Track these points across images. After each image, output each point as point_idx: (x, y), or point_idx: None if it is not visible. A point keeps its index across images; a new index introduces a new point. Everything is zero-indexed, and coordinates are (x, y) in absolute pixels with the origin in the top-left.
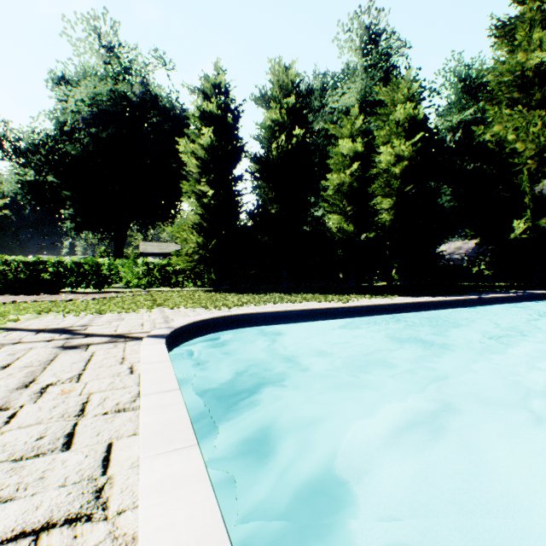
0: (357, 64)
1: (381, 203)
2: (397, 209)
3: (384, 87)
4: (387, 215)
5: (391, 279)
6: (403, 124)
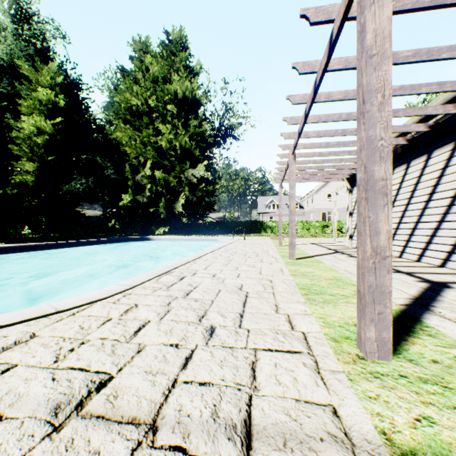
0: (8, 25)
1: (25, 165)
2: (41, 173)
3: (40, 63)
4: (31, 176)
5: (42, 232)
6: (47, 105)
